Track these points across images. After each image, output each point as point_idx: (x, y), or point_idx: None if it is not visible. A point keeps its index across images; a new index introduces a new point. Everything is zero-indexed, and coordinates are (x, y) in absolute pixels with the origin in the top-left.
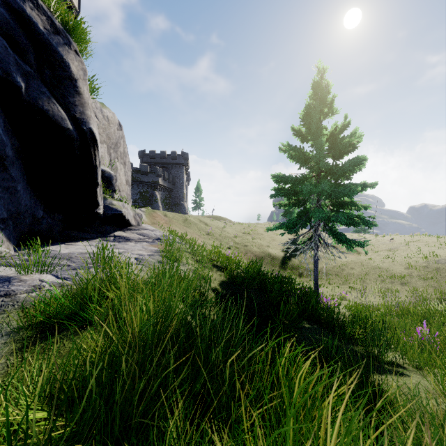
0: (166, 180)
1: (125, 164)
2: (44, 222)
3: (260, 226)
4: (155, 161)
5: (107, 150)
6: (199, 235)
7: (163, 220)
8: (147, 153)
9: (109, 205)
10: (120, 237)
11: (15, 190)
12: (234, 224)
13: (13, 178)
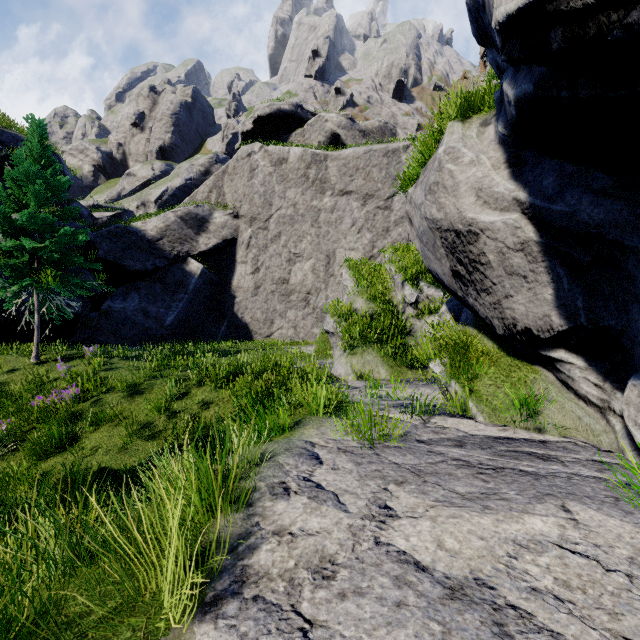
0: None
1: None
2: None
3: None
4: None
5: None
6: None
7: None
8: None
9: None
10: None
11: None
12: None
13: None
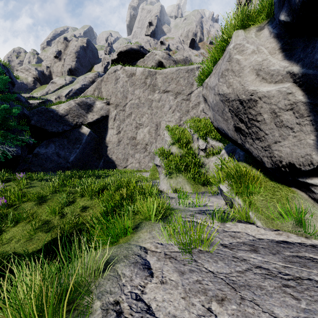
0: None
1: None
2: None
3: None
4: None
5: None
6: None
7: None
8: None
9: None
10: None
11: None
12: None
13: None
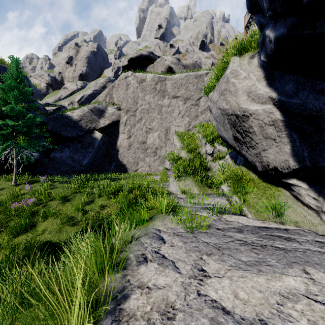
0: None
1: None
2: None
3: None
4: None
5: None
6: None
7: None
8: None
9: None
10: None
11: None
12: None
13: None
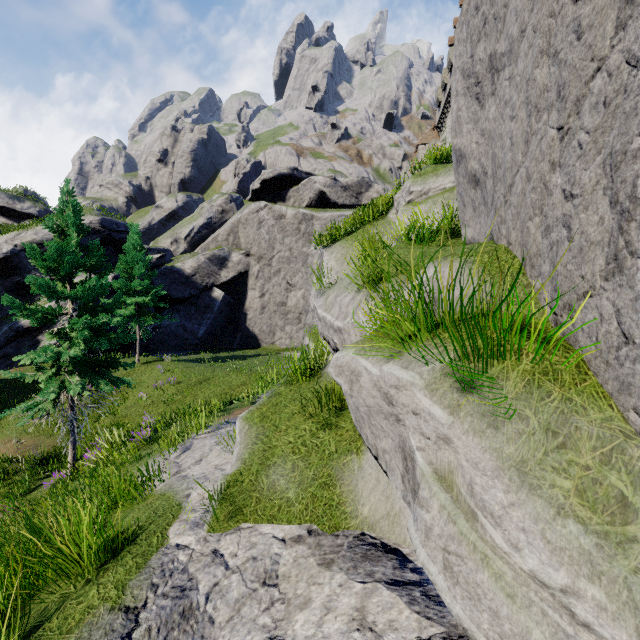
0: None
1: None
2: None
3: None
4: None
5: None
6: None
7: None
8: None
9: None
10: None
11: None
12: None
13: None
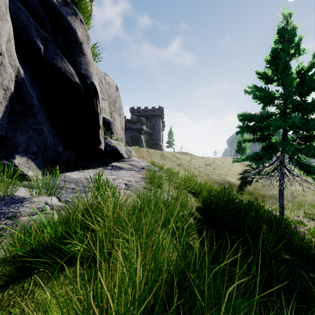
0: (148, 127)
1: (120, 115)
2: (64, 155)
3: (218, 160)
4: (141, 114)
5: (108, 105)
6: (172, 166)
7: (146, 155)
8: (135, 109)
9: (108, 143)
10: (115, 166)
11: (42, 131)
12: (198, 157)
13: (40, 122)
